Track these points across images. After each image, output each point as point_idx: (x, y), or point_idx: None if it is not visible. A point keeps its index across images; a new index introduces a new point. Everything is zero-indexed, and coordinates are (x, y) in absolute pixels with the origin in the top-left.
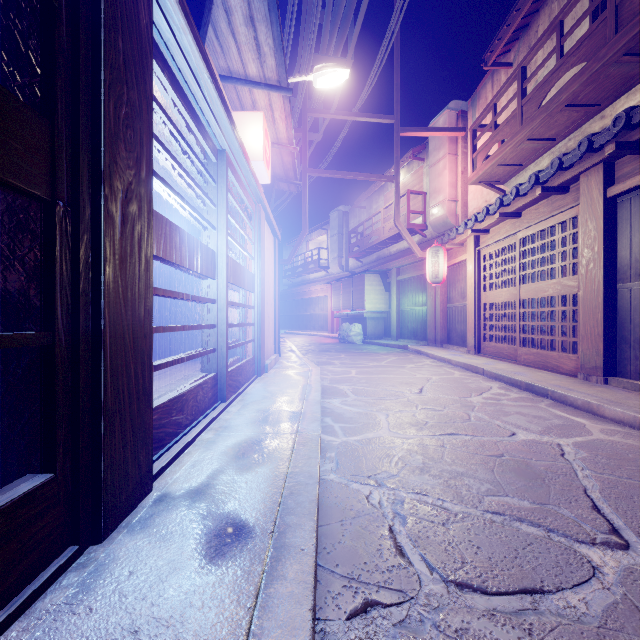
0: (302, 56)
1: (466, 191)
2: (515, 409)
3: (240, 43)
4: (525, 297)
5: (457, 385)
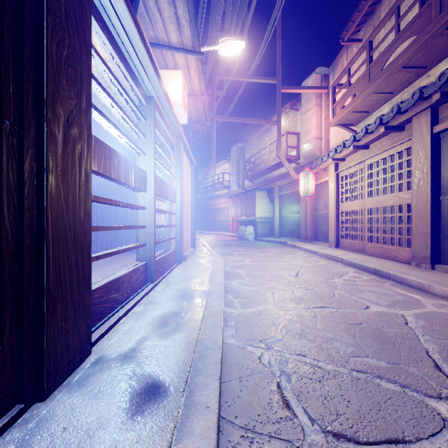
0: (211, 34)
1: (328, 132)
2: (367, 288)
3: (164, 17)
4: (372, 206)
5: (323, 270)
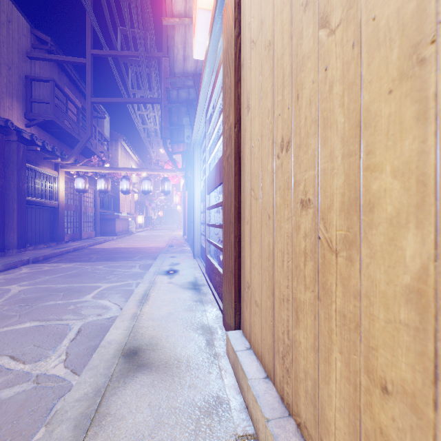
0: None
1: None
2: None
3: None
4: None
5: None
